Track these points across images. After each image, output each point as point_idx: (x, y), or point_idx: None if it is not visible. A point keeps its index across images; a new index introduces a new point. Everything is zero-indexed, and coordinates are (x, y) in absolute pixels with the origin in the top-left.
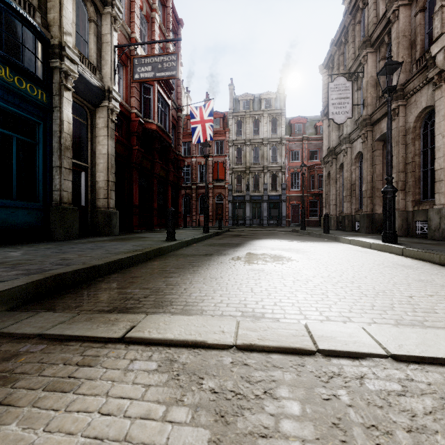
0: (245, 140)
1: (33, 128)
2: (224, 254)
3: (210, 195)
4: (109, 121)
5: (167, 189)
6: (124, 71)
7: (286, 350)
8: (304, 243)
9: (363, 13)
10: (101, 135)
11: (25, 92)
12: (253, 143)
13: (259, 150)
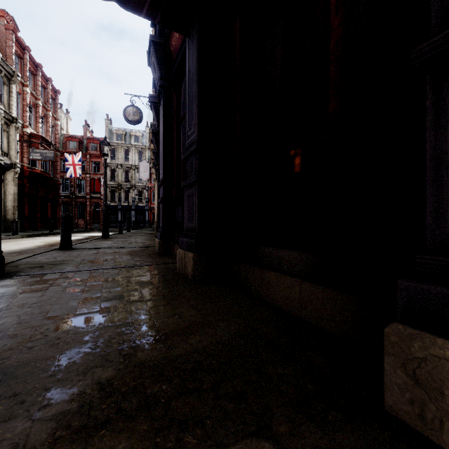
0: (117, 164)
1: None
2: None
3: (88, 203)
4: (15, 178)
5: (47, 204)
6: (19, 144)
7: None
8: None
9: None
10: (10, 184)
11: None
12: (124, 167)
13: (129, 172)
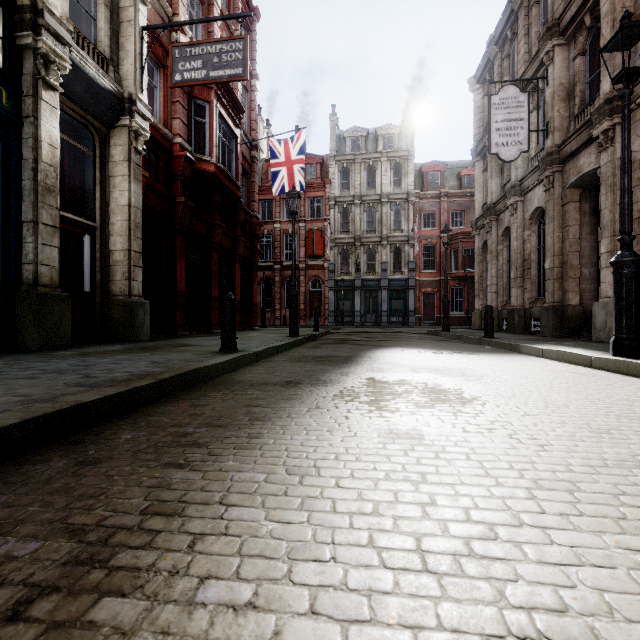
0: (353, 197)
1: None
2: (323, 383)
3: (301, 278)
4: (132, 151)
5: (234, 268)
6: (161, 77)
7: None
8: (463, 355)
9: None
10: (117, 174)
11: None
12: (366, 201)
13: (375, 212)
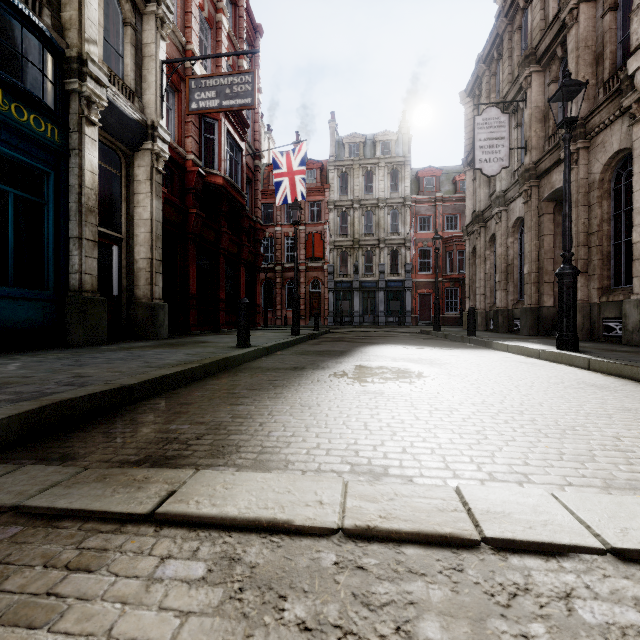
0: (352, 201)
1: (39, 180)
2: (322, 368)
3: (302, 280)
4: (153, 171)
5: (239, 271)
6: (175, 100)
7: (428, 539)
8: (441, 350)
9: (525, 15)
10: (141, 191)
11: (27, 126)
12: (364, 205)
13: (373, 215)
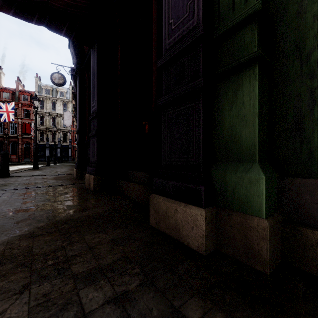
0: (45, 112)
1: None
2: None
3: (20, 142)
4: None
5: None
6: None
7: None
8: None
9: None
10: None
11: None
12: (51, 115)
13: (56, 119)
